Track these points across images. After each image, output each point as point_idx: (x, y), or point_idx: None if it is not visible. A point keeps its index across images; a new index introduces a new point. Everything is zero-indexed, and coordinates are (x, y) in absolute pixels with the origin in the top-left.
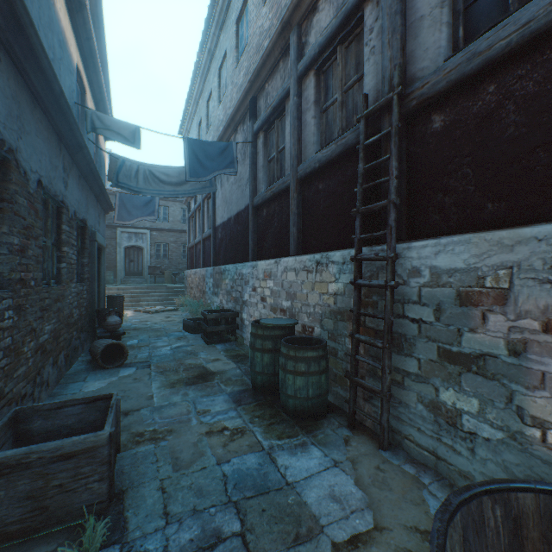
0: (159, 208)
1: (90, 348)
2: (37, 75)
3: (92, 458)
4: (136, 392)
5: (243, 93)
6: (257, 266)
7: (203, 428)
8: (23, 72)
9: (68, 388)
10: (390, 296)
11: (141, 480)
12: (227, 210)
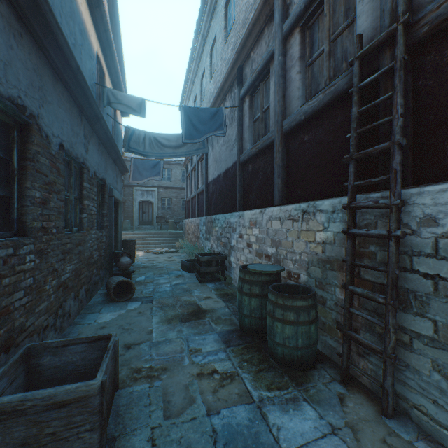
0: (165, 170)
1: (106, 284)
2: (56, 52)
3: (84, 407)
4: (139, 326)
5: (231, 64)
6: (243, 216)
7: (194, 368)
8: (44, 49)
9: (86, 318)
10: (394, 247)
11: (133, 426)
12: (217, 168)
